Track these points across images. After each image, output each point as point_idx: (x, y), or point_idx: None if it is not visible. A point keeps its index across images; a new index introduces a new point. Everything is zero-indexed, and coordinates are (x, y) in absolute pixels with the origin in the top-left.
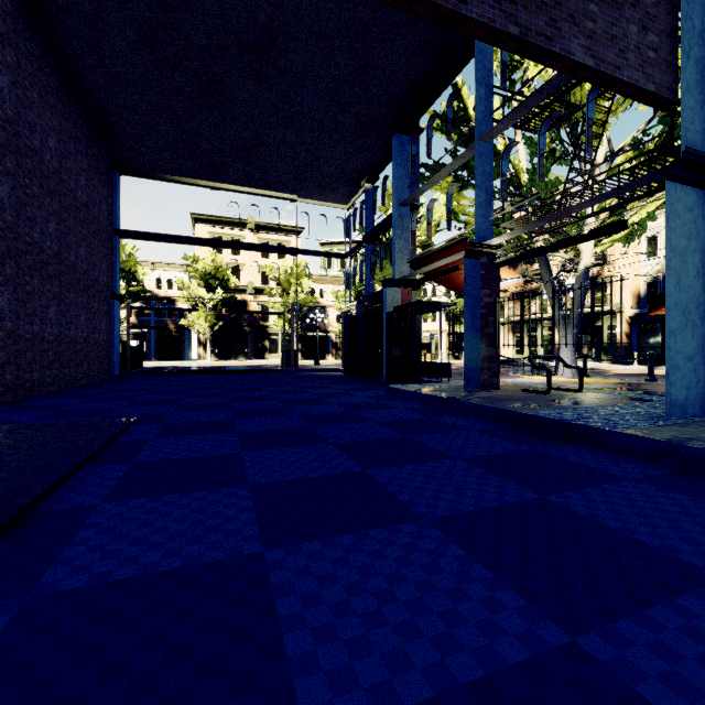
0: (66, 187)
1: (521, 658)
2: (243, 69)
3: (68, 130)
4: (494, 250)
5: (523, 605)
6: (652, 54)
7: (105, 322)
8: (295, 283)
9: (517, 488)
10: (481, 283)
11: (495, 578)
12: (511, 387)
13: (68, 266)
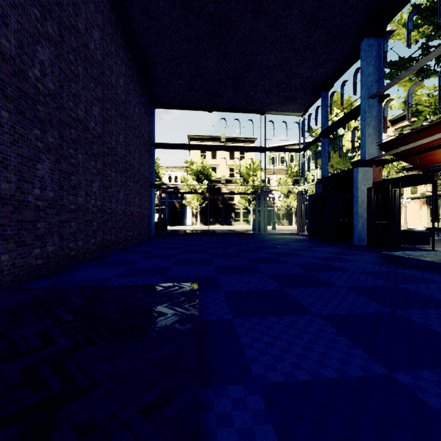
0: (128, 113)
1: None
2: (246, 4)
3: (130, 76)
4: None
5: None
6: None
7: (147, 202)
8: (252, 175)
9: None
10: None
11: None
12: None
13: (130, 165)
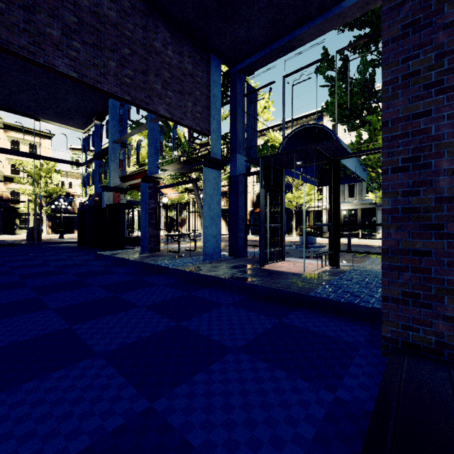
0: None
1: (47, 333)
2: None
3: None
4: (158, 179)
5: (63, 323)
6: (199, 115)
7: None
8: (45, 176)
9: (109, 293)
10: (150, 197)
11: (61, 319)
12: (169, 250)
13: None
